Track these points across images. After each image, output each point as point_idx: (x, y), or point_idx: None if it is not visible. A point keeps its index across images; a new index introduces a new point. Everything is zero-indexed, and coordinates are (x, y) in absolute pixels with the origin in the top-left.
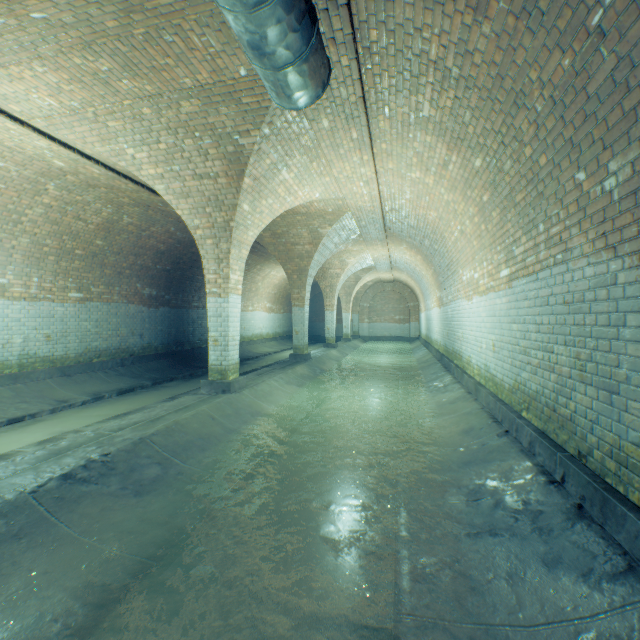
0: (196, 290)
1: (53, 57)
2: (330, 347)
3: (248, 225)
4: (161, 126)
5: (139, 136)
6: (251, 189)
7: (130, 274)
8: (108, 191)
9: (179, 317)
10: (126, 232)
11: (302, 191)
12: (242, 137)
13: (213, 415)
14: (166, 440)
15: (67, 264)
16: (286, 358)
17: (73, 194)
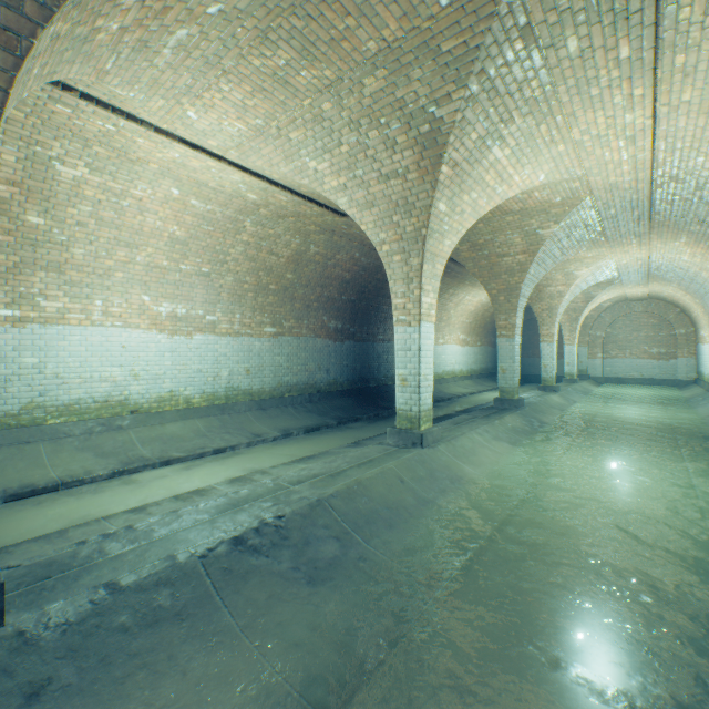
0: (381, 321)
1: (235, 67)
2: (547, 390)
3: (444, 231)
4: (342, 123)
5: (320, 143)
6: (449, 181)
7: (317, 307)
8: (295, 220)
9: (363, 351)
10: (313, 263)
11: (519, 175)
12: (439, 107)
13: (401, 476)
14: (346, 505)
15: (262, 300)
16: (486, 402)
17: (266, 228)
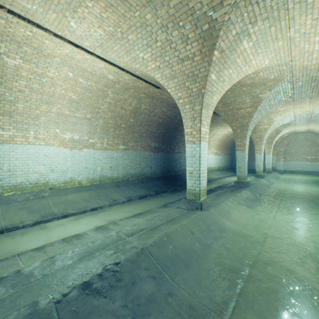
0: (176, 143)
1: None
2: (259, 177)
3: (213, 91)
4: (157, 27)
5: (145, 41)
6: (218, 61)
7: (145, 136)
8: (134, 91)
9: (168, 158)
10: (143, 114)
11: (255, 60)
12: (215, 11)
13: (191, 229)
14: (159, 252)
15: (118, 132)
16: (228, 182)
17: (119, 95)
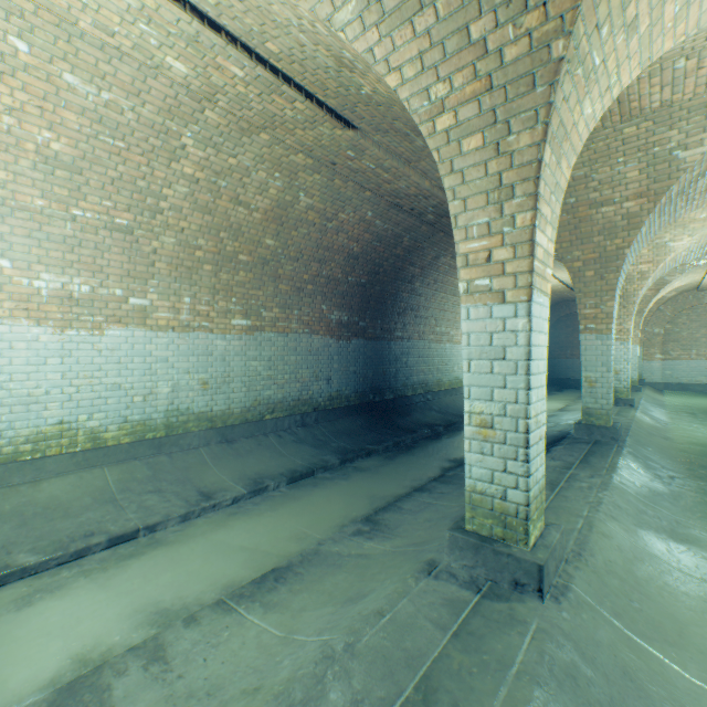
0: (399, 313)
1: None
2: (621, 405)
3: (589, 72)
4: None
5: None
6: None
7: (312, 291)
8: (270, 141)
9: (377, 353)
10: (304, 224)
11: None
12: None
13: None
14: None
15: (228, 277)
16: None
17: (222, 154)
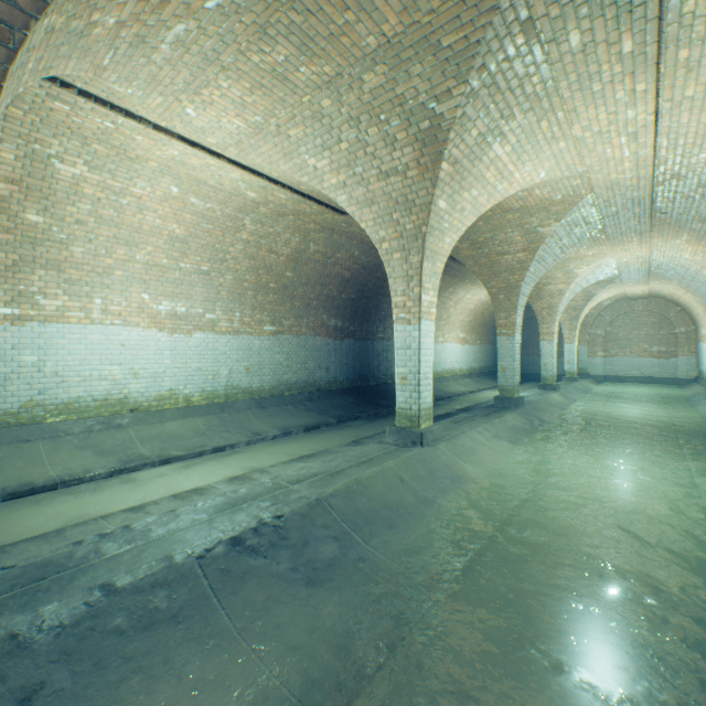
0: (380, 320)
1: (234, 63)
2: (547, 389)
3: (444, 229)
4: (341, 119)
5: (319, 140)
6: (449, 178)
7: (316, 305)
8: (295, 219)
9: (363, 350)
10: (312, 261)
11: (520, 172)
12: (439, 103)
13: (401, 475)
14: (345, 505)
15: (262, 298)
16: (486, 400)
17: (265, 227)
